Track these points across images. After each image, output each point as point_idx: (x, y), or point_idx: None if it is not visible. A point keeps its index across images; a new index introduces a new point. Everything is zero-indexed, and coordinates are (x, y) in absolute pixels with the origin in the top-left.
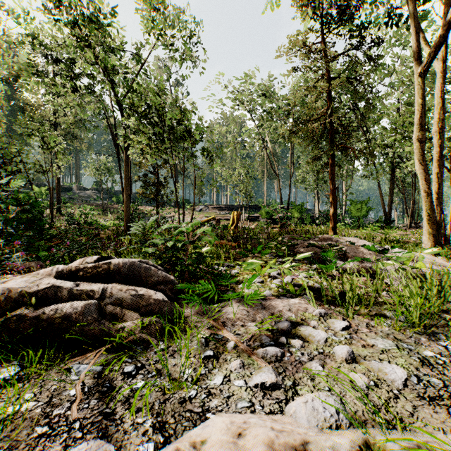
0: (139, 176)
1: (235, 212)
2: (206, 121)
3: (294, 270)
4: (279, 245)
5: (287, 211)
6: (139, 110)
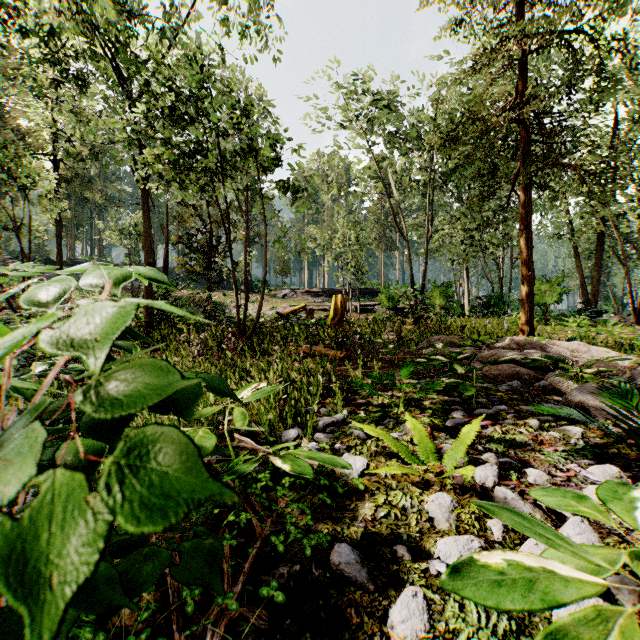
0: (180, 237)
1: (339, 296)
2: (287, 129)
3: (532, 451)
4: (457, 365)
5: (424, 296)
6: (161, 103)
